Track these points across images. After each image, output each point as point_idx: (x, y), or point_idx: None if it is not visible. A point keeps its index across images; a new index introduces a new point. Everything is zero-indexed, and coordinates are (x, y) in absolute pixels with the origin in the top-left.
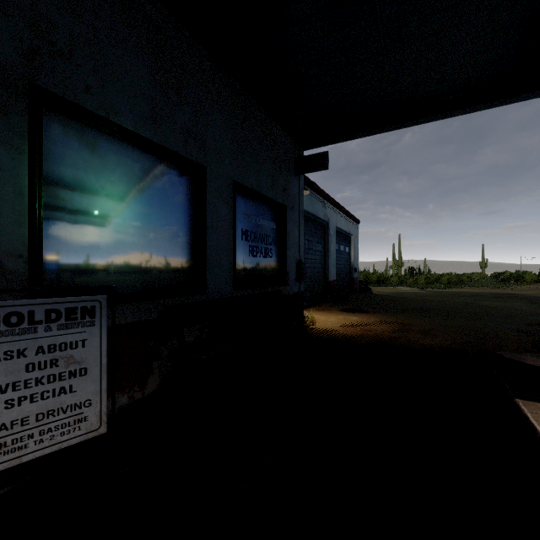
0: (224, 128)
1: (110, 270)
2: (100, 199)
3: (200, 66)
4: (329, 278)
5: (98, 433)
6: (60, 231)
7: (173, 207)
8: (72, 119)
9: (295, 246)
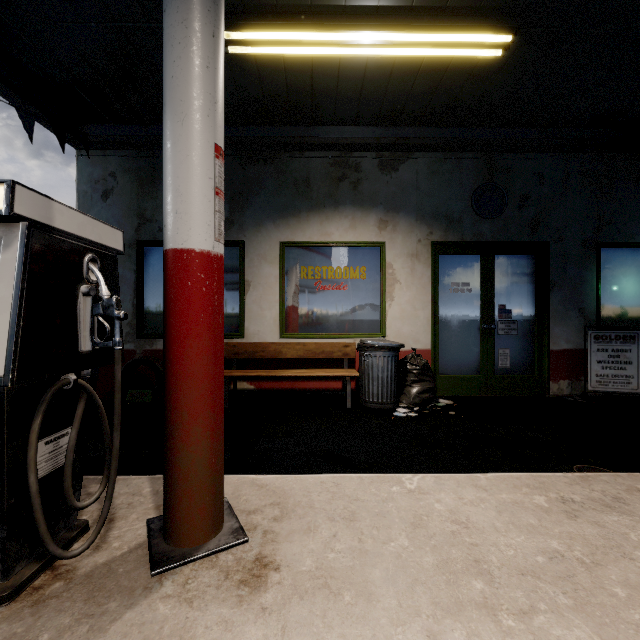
0: None
1: (627, 320)
2: (623, 283)
3: None
4: None
5: (636, 391)
6: (605, 302)
7: None
8: (610, 249)
9: None
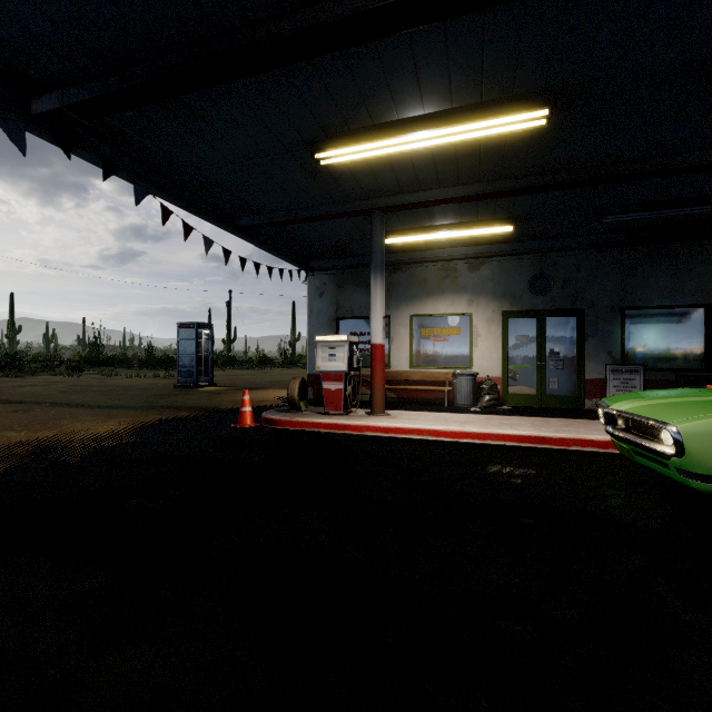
0: None
1: (649, 359)
2: (645, 334)
3: (705, 252)
4: None
5: None
6: (630, 347)
7: (685, 330)
8: (634, 311)
9: None
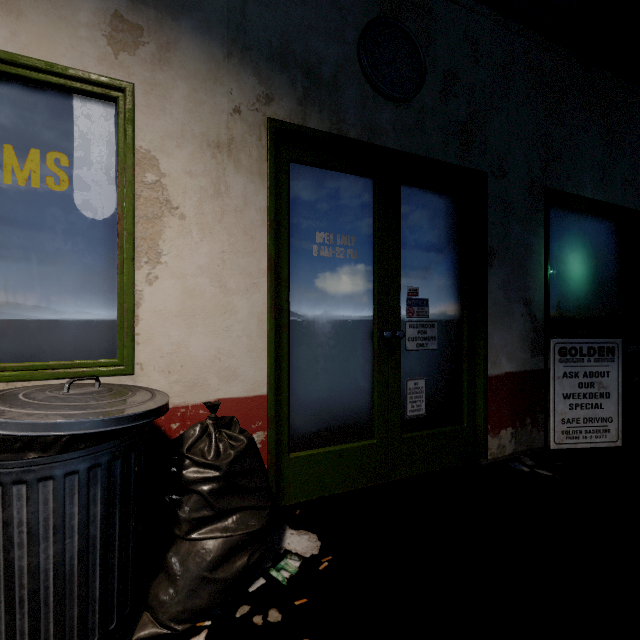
0: None
1: (574, 320)
2: (569, 262)
3: (634, 108)
4: None
5: (615, 444)
6: (551, 290)
7: (611, 259)
8: (556, 204)
9: None
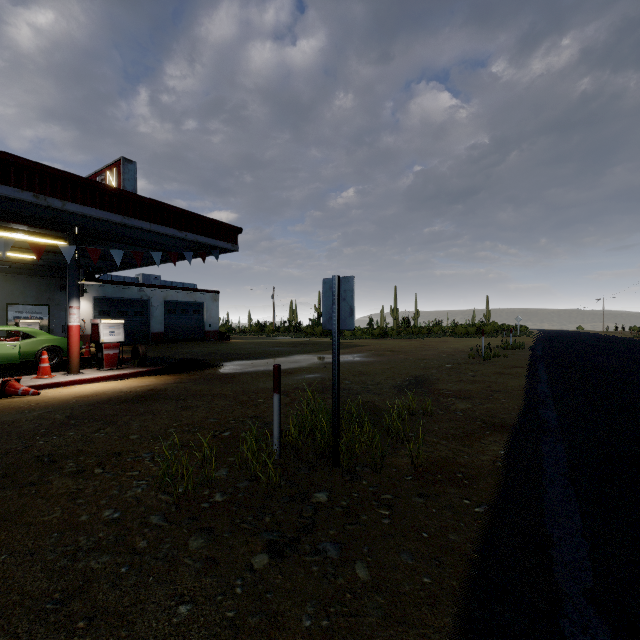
0: (1, 289)
1: None
2: None
3: None
4: (151, 331)
5: None
6: None
7: None
8: None
9: (62, 319)
